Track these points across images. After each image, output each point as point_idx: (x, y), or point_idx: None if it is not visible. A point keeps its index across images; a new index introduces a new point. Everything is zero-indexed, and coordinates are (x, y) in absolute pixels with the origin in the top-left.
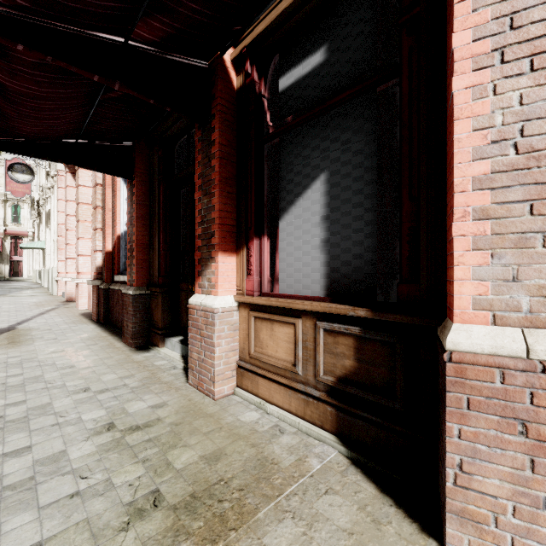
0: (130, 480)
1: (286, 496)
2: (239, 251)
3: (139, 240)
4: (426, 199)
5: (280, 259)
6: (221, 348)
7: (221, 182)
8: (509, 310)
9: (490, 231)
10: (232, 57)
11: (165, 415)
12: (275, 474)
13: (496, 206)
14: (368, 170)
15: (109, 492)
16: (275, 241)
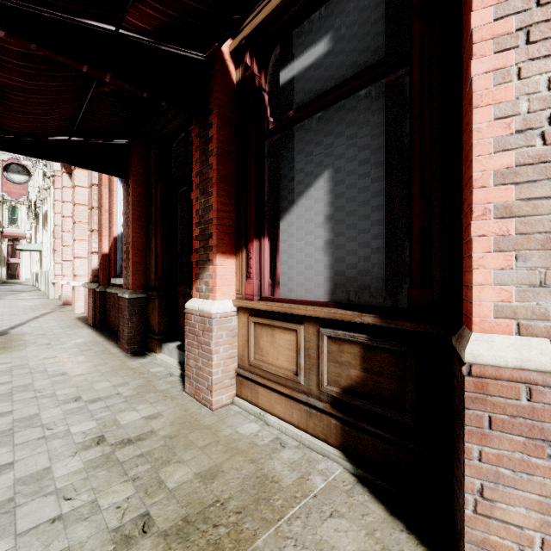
0: (117, 502)
1: (287, 519)
2: (238, 253)
3: (135, 241)
4: (439, 196)
5: (281, 262)
6: (219, 355)
7: (219, 180)
8: (536, 318)
9: (513, 231)
10: (231, 49)
11: (159, 426)
12: (276, 494)
13: (520, 202)
14: (376, 166)
15: (94, 516)
16: (276, 243)
